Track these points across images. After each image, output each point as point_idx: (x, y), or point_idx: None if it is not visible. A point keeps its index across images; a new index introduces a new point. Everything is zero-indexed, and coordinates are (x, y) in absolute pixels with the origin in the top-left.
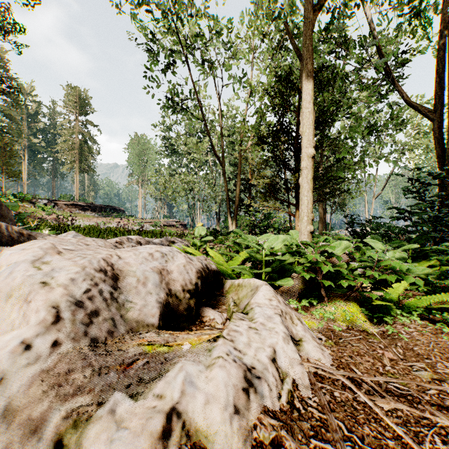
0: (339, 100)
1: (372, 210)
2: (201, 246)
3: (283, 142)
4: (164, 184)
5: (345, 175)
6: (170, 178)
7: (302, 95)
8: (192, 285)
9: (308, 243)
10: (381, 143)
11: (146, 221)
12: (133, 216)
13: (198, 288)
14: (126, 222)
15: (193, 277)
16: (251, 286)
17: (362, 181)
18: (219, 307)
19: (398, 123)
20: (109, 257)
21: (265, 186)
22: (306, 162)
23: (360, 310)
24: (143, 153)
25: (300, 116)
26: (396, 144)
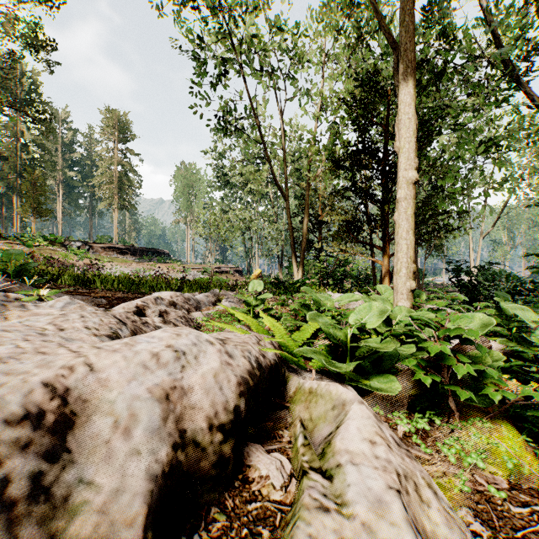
0: (446, 105)
1: (480, 253)
2: (257, 307)
3: (366, 166)
4: (214, 223)
5: (449, 207)
6: (221, 215)
7: (399, 94)
8: (228, 412)
9: (422, 318)
10: (500, 164)
11: (194, 267)
12: (179, 261)
13: (241, 414)
14: (170, 268)
15: (232, 395)
16: (332, 395)
17: (467, 215)
18: (278, 435)
19: (527, 136)
20: (69, 370)
21: (342, 224)
22: (405, 190)
23: (519, 439)
24: (191, 186)
25: (396, 126)
26: (512, 167)
